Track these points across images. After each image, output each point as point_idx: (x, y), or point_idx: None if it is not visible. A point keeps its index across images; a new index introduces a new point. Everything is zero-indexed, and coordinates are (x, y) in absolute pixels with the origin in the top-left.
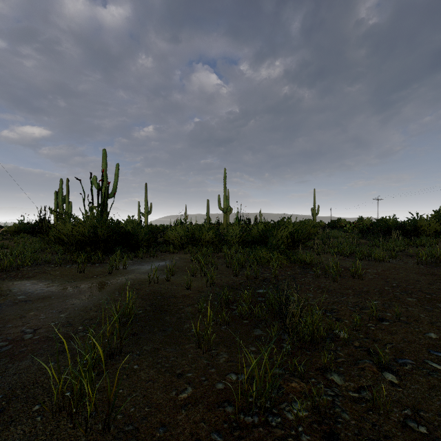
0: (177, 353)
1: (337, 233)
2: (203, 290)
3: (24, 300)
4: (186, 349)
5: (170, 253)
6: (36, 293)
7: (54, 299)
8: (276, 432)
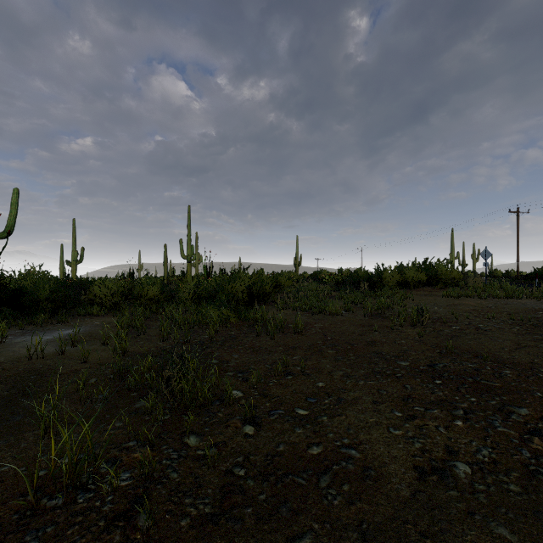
0: (6, 445)
1: (315, 285)
2: (107, 362)
3: None
4: (24, 438)
5: (93, 317)
6: None
7: None
8: (77, 508)
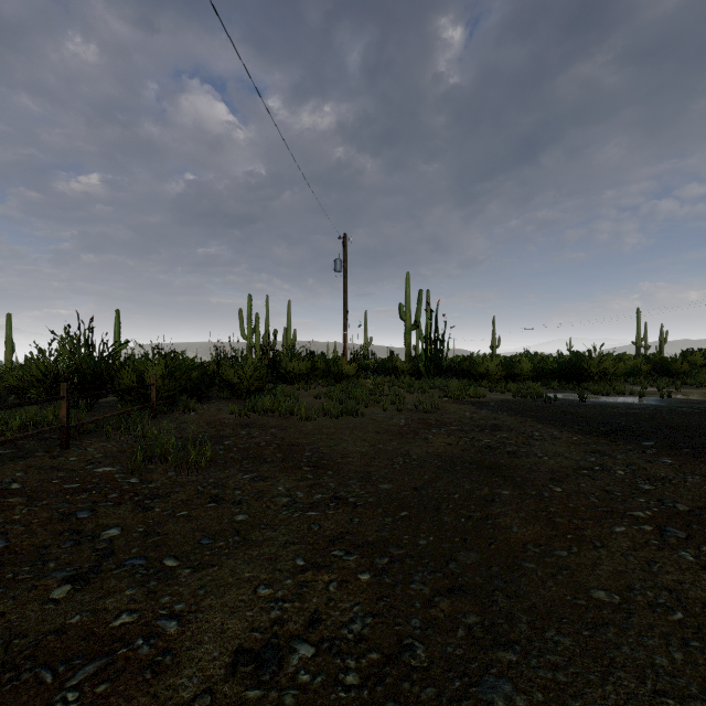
0: None
1: None
2: None
3: None
4: None
5: None
6: None
7: None
8: None
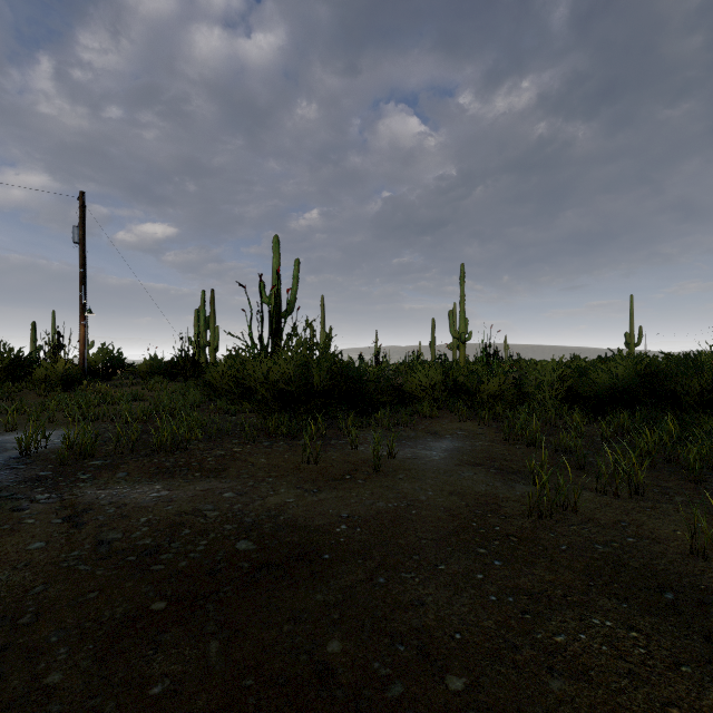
0: None
1: None
2: None
3: (262, 563)
4: None
5: (426, 419)
6: (267, 530)
7: (337, 565)
8: None
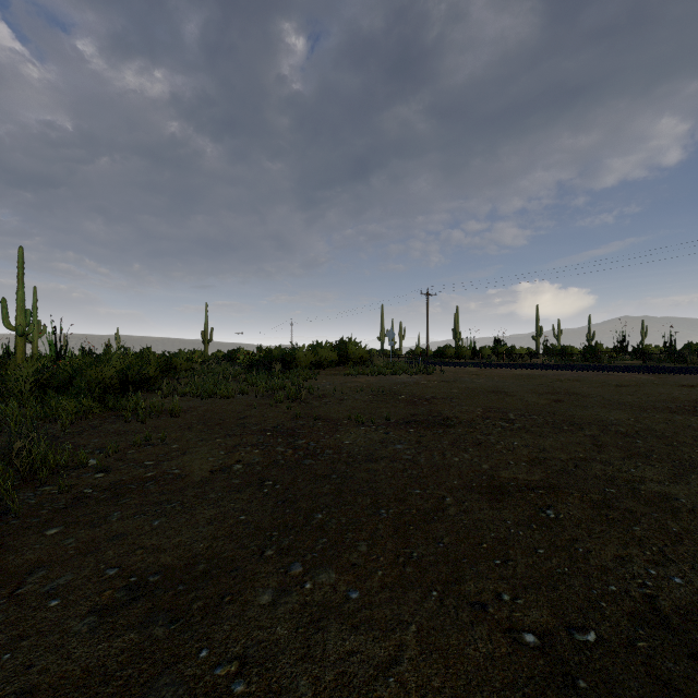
0: None
1: (224, 368)
2: None
3: None
4: None
5: None
6: None
7: None
8: None
